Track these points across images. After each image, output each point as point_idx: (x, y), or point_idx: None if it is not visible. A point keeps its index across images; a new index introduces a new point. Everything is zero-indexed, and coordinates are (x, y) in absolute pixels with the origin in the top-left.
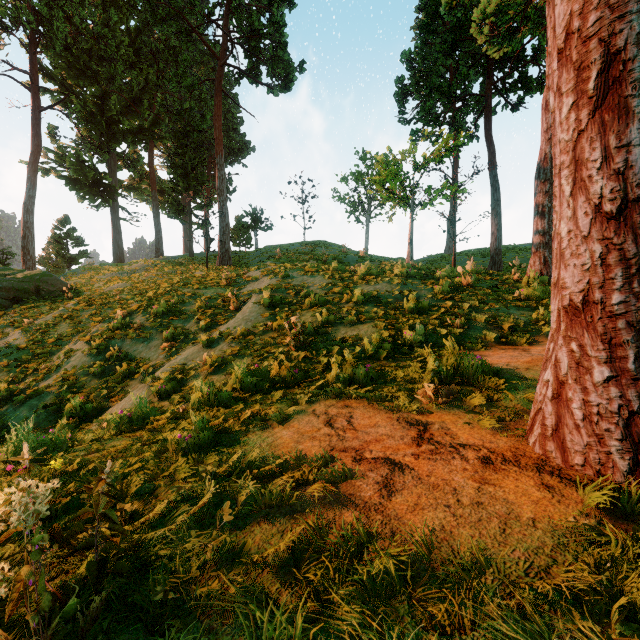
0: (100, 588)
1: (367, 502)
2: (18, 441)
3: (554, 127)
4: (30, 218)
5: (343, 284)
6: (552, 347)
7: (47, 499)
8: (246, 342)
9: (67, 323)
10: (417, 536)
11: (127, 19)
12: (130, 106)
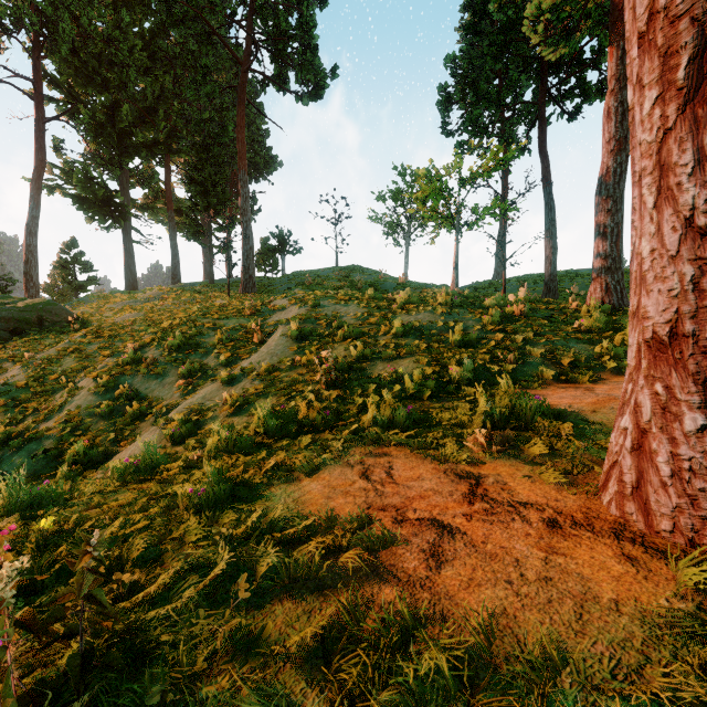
0: (87, 683)
1: (411, 575)
2: (7, 494)
3: (633, 127)
4: (33, 241)
5: (380, 314)
6: (631, 388)
7: (12, 583)
8: (271, 379)
9: (72, 357)
10: (474, 622)
11: (141, 20)
12: (144, 117)
